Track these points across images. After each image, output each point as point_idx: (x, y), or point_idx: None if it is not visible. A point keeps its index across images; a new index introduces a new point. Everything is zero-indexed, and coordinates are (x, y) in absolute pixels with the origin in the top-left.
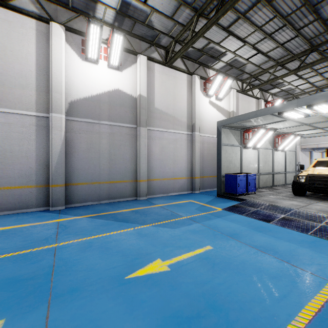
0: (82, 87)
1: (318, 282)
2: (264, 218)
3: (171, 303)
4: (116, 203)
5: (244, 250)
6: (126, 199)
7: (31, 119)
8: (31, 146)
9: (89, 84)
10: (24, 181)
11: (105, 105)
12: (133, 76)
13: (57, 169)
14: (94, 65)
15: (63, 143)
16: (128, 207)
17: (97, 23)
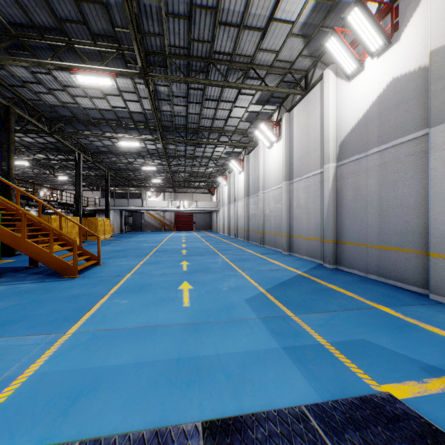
0: (349, 118)
1: (84, 326)
2: (240, 439)
3: (155, 286)
4: (377, 283)
5: (160, 318)
6: (407, 287)
7: (318, 177)
8: (318, 202)
9: (355, 107)
10: (315, 234)
11: (374, 123)
12: (423, 22)
13: (326, 223)
14: (360, 75)
15: (330, 195)
16: (352, 288)
17: (328, 37)
